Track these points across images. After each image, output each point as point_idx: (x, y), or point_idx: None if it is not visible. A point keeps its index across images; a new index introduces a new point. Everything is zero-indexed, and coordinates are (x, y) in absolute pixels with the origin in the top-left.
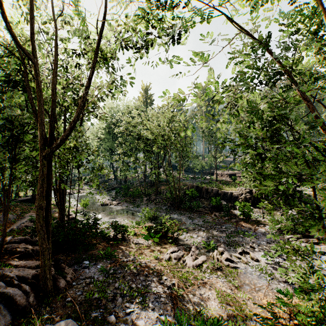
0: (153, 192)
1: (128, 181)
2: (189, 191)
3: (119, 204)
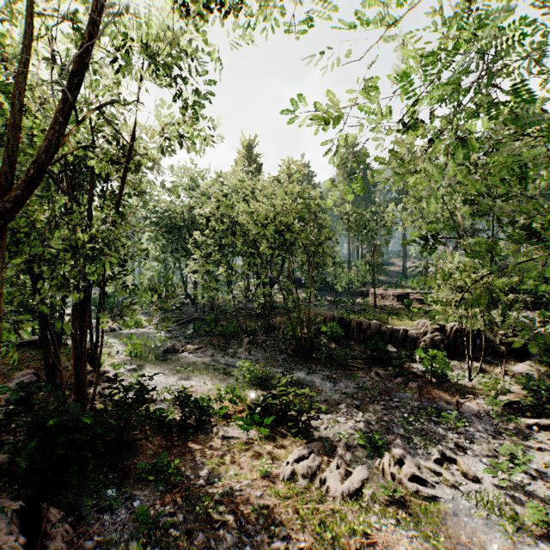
0: (260, 327)
1: (217, 306)
2: (327, 328)
3: (198, 350)
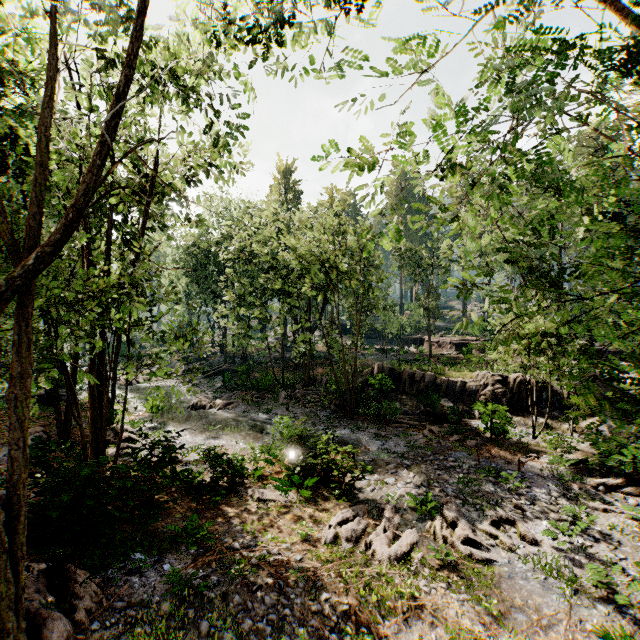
0: (299, 380)
1: (250, 356)
2: (376, 380)
3: (229, 406)
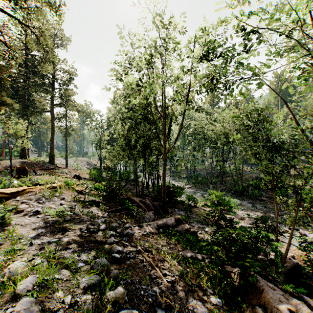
0: (218, 181)
1: (197, 171)
2: (253, 182)
3: (190, 188)
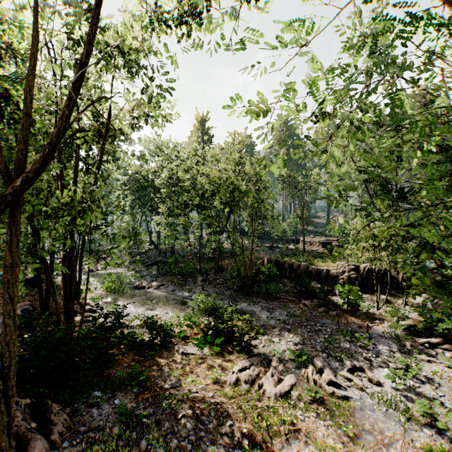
0: (211, 268)
1: (176, 251)
2: (265, 268)
3: (161, 287)
